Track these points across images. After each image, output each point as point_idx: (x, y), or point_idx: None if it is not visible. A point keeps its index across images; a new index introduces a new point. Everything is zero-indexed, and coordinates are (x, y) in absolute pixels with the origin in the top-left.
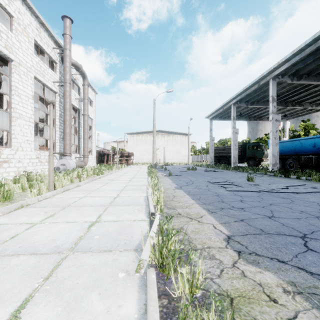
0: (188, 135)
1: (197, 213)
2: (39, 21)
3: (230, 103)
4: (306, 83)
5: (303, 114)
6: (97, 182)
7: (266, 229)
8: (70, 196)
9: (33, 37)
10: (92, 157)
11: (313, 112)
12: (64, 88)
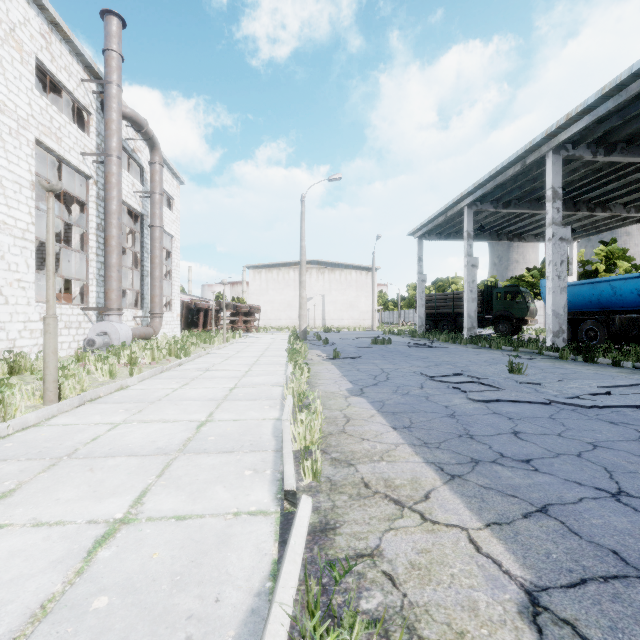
0: (372, 270)
1: (412, 482)
2: (47, 17)
3: (460, 204)
4: (622, 162)
5: (607, 227)
6: (171, 375)
7: (633, 554)
8: (91, 419)
9: (34, 53)
10: (173, 316)
11: (628, 223)
12: (107, 168)
